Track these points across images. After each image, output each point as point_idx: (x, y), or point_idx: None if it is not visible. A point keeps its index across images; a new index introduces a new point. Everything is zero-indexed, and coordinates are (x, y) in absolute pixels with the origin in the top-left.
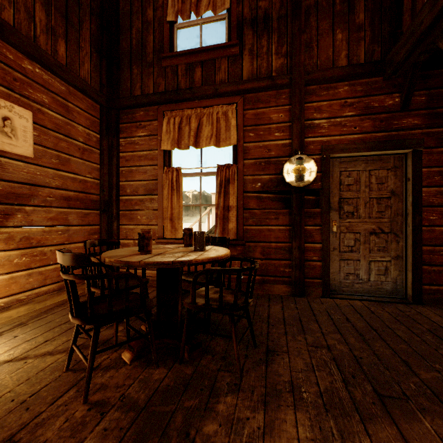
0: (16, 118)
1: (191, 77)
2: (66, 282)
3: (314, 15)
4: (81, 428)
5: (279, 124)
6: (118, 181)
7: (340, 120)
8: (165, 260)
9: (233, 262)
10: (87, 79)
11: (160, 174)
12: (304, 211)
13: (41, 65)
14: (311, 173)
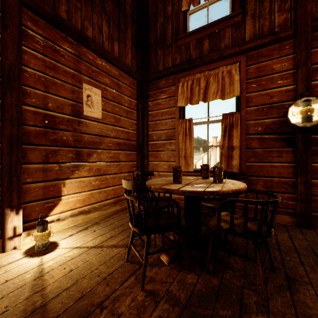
0: (93, 95)
1: (200, 48)
2: (128, 200)
3: None
4: (143, 310)
5: (282, 72)
6: (148, 131)
7: None
8: (197, 190)
9: None
10: (129, 64)
11: (176, 124)
12: (311, 149)
13: (105, 60)
14: None
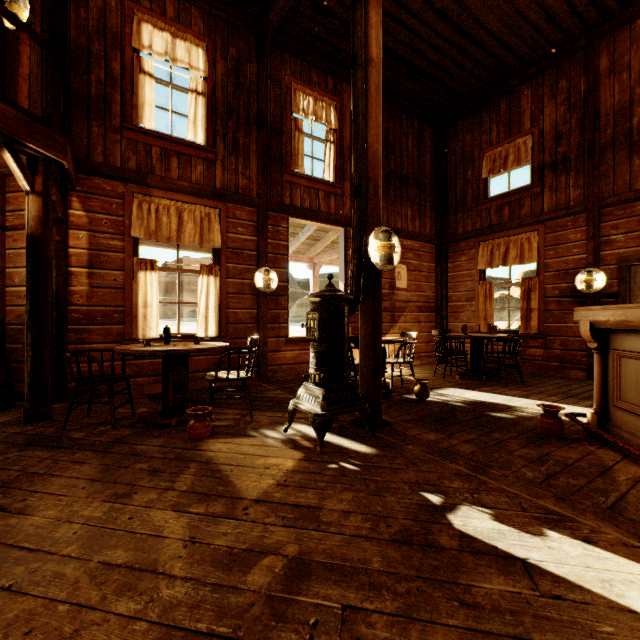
0: (401, 270)
1: (500, 214)
2: (435, 342)
3: (610, 149)
4: (444, 382)
5: (576, 242)
6: (447, 293)
7: (637, 234)
8: (472, 335)
9: (535, 351)
10: (428, 232)
11: (476, 287)
12: None
13: (409, 239)
14: (602, 281)
